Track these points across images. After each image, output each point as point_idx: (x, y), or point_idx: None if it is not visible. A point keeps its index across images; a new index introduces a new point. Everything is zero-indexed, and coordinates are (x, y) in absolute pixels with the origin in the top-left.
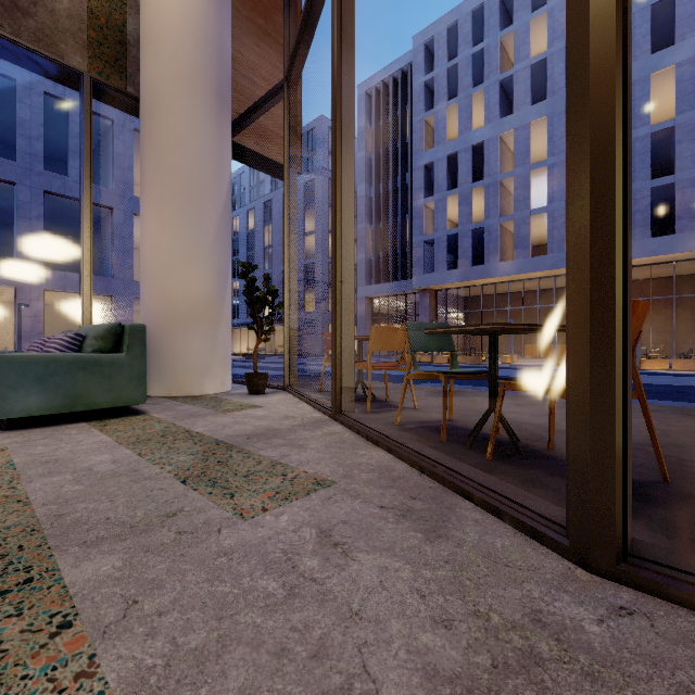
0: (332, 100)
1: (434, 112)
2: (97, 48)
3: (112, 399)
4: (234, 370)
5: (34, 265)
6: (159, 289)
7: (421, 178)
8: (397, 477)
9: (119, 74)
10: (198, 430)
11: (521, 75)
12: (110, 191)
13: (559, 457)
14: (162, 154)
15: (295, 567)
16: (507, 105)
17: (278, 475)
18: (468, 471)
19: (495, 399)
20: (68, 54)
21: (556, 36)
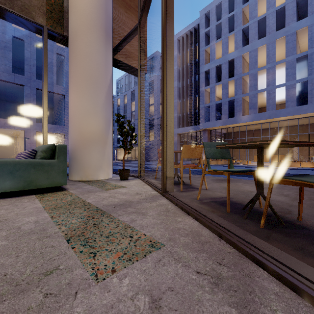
0: (162, 22)
1: (210, 46)
2: (50, 14)
3: (49, 182)
4: (117, 167)
5: (31, 121)
6: (77, 128)
7: (203, 77)
8: (205, 241)
9: (60, 26)
10: (89, 201)
11: (253, 25)
12: (63, 88)
13: (309, 227)
14: (78, 62)
15: None
16: (245, 41)
17: (127, 236)
18: (256, 242)
19: (262, 187)
20: (36, 17)
21: (271, 5)
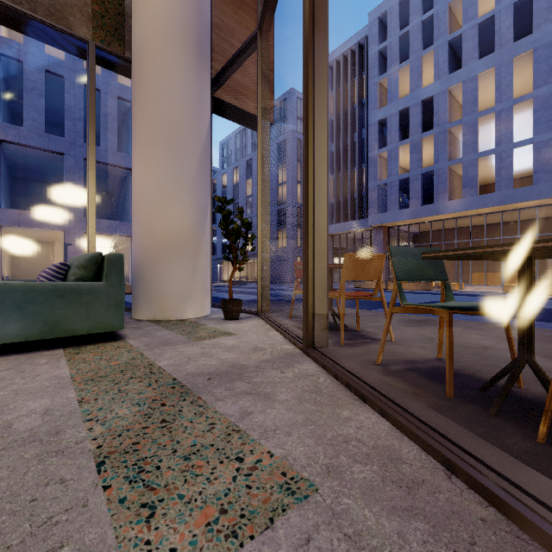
0: (304, 9)
1: (388, 75)
2: (99, 19)
3: (90, 325)
4: (220, 294)
5: (77, 214)
6: (145, 223)
7: (376, 132)
8: (413, 480)
9: (119, 41)
10: (161, 364)
11: (469, 33)
12: (130, 156)
13: None
14: (148, 102)
15: None
16: (455, 62)
17: (231, 458)
18: None
19: (531, 346)
20: (76, 26)
21: None
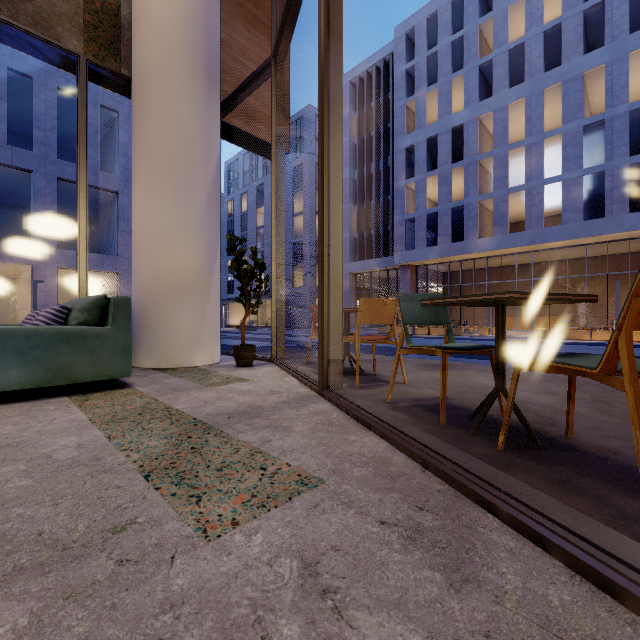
0: (319, 61)
1: (415, 98)
2: (92, 31)
3: (96, 372)
4: (227, 341)
5: (48, 245)
6: (149, 263)
7: (403, 160)
8: (397, 474)
9: (114, 56)
10: (178, 407)
11: (500, 59)
12: (116, 177)
13: (584, 448)
14: (152, 130)
15: (266, 639)
16: (486, 89)
17: (256, 468)
18: (485, 472)
19: (503, 378)
20: (65, 37)
21: (534, 20)
